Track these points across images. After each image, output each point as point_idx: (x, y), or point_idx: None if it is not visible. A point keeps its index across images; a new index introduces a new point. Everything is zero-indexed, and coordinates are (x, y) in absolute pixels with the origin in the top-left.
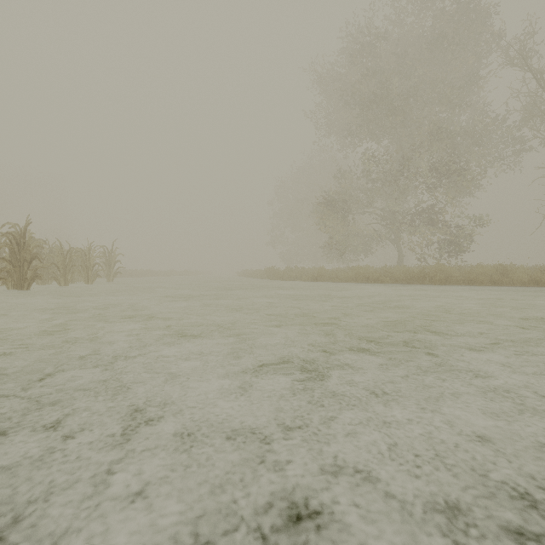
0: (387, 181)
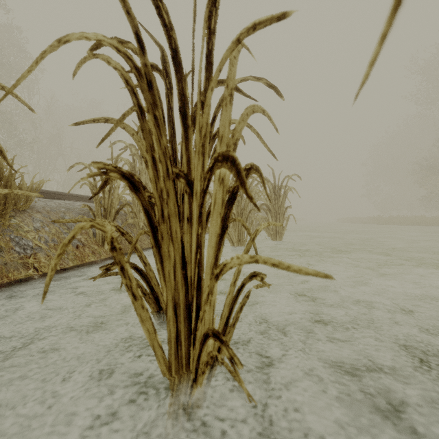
0: None
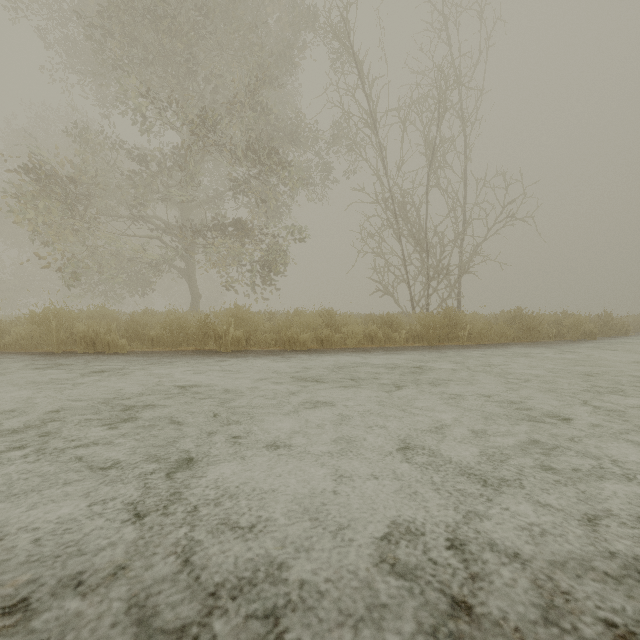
0: (168, 167)
